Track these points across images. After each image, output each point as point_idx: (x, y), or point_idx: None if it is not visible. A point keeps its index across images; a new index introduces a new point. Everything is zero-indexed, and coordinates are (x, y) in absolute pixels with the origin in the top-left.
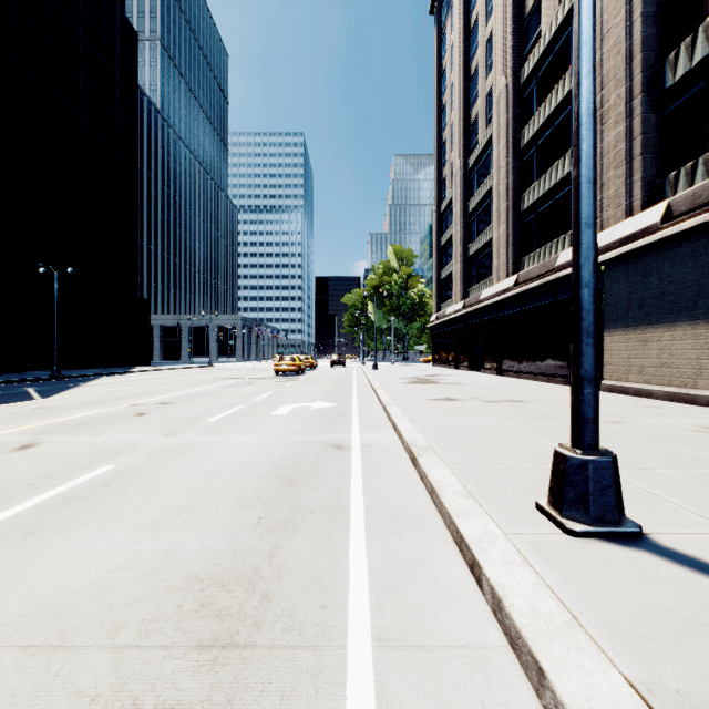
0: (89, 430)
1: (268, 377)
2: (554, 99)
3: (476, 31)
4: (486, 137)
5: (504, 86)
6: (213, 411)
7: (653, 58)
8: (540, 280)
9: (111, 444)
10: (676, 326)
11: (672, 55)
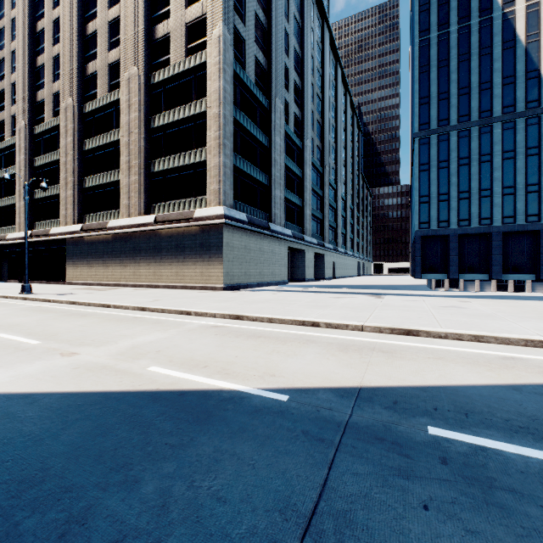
0: None
1: None
2: (50, 157)
3: (4, 66)
4: (12, 142)
5: (24, 127)
6: None
7: (82, 174)
8: (42, 238)
9: None
10: (84, 263)
11: (86, 179)
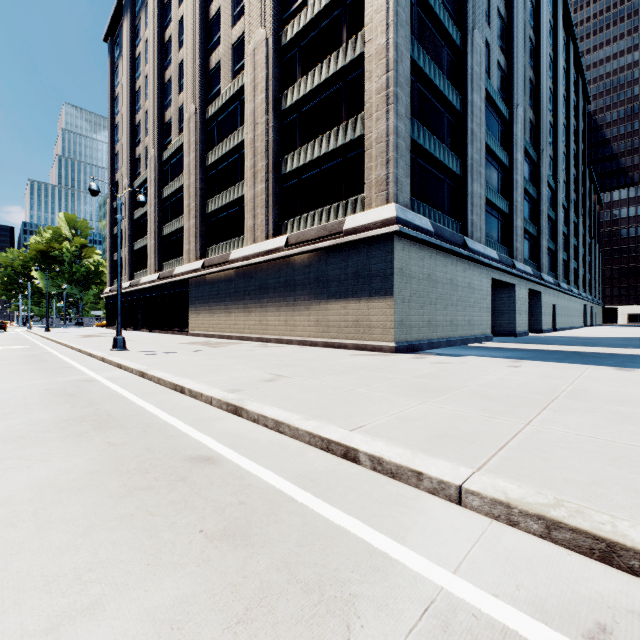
0: None
1: None
2: (176, 184)
3: (140, 97)
4: (145, 176)
5: (154, 156)
6: None
7: (204, 197)
8: (167, 280)
9: None
10: (206, 308)
11: (208, 202)
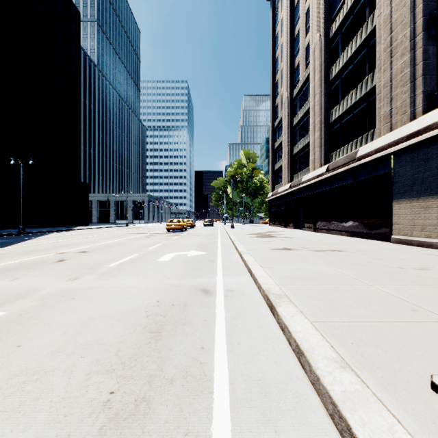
0: (11, 274)
1: (162, 233)
2: (354, 44)
3: (298, 7)
4: (305, 76)
5: (318, 40)
6: (115, 258)
7: (430, 6)
8: (345, 167)
9: (18, 288)
10: None
11: None
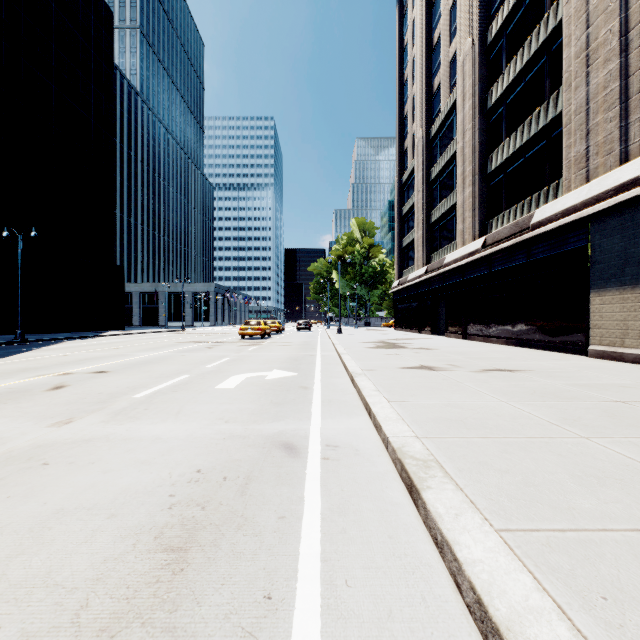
0: None
1: (233, 341)
2: (526, 51)
3: (439, 1)
4: (450, 103)
5: (470, 48)
6: (148, 383)
7: None
8: (512, 240)
9: None
10: None
11: None
